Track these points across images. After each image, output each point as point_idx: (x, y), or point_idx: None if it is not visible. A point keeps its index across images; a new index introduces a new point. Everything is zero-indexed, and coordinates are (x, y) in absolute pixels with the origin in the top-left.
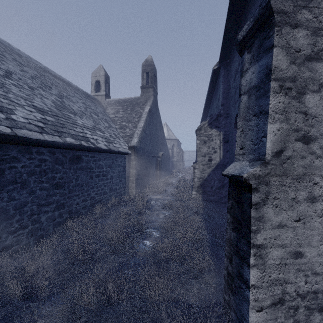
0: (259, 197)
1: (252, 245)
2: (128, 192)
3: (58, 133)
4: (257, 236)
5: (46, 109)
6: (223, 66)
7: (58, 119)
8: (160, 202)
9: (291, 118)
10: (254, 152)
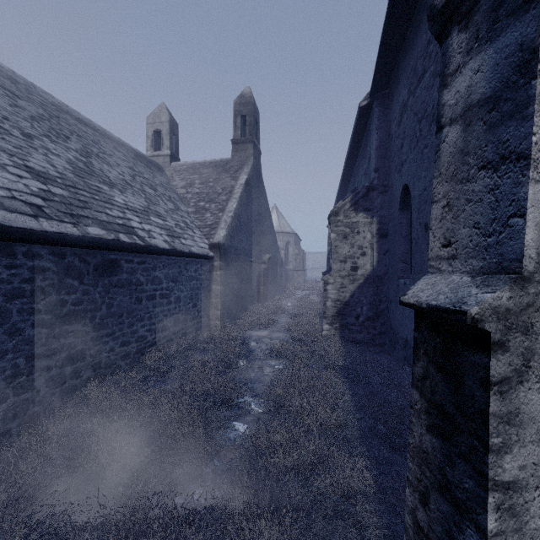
0: (509, 363)
1: (492, 483)
2: (208, 324)
3: (73, 218)
4: (503, 461)
5: (52, 174)
6: (378, 101)
7: (76, 193)
8: (265, 344)
9: None
10: (484, 252)
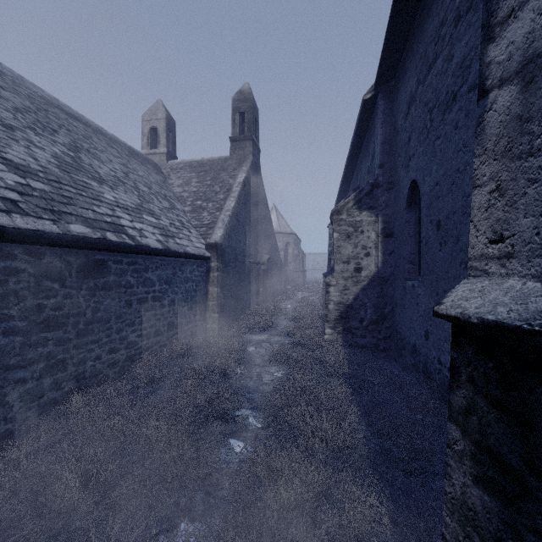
0: None
1: None
2: (205, 328)
3: (54, 214)
4: None
5: (34, 167)
6: (382, 94)
7: (60, 189)
8: (264, 348)
9: None
10: None
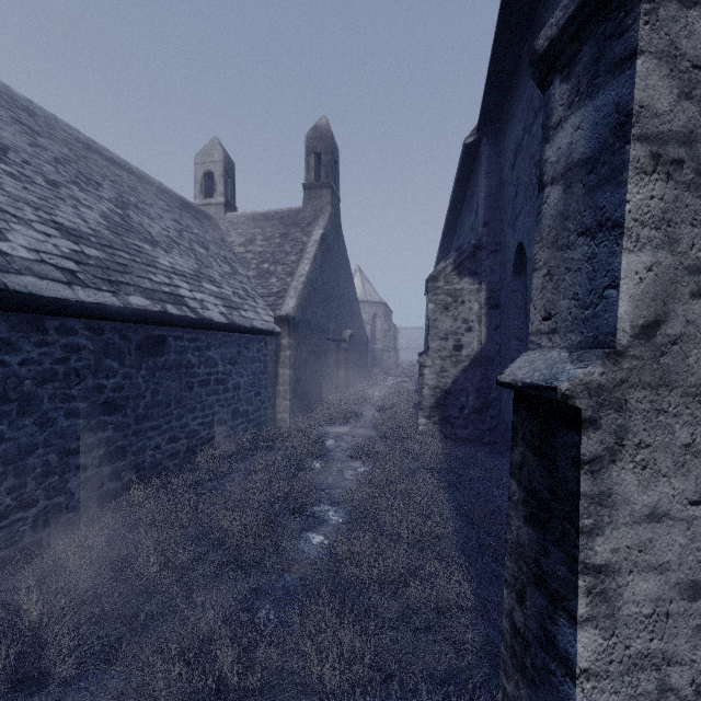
0: (601, 441)
1: (583, 566)
2: (274, 418)
3: (112, 285)
4: (594, 543)
5: (85, 230)
6: (487, 138)
7: (114, 255)
8: (345, 442)
9: (681, 239)
10: (582, 326)
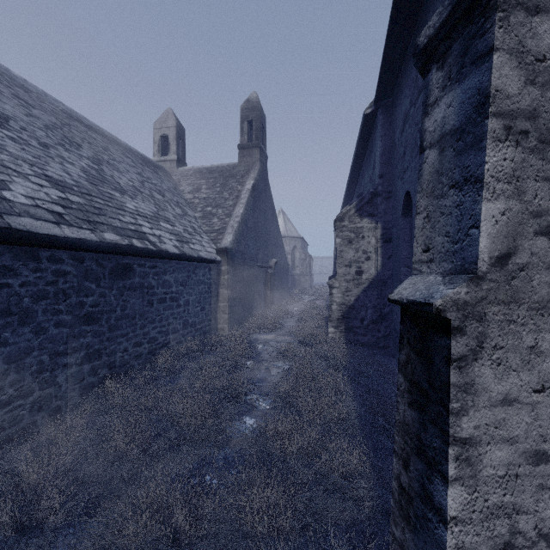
0: (466, 344)
1: (452, 438)
2: (216, 328)
3: (90, 224)
4: (461, 421)
5: (69, 182)
6: (382, 109)
7: (91, 201)
8: (271, 346)
9: (527, 191)
10: (452, 256)
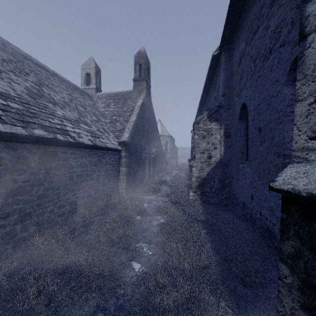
0: None
1: None
2: (118, 192)
3: (23, 123)
4: None
5: (12, 94)
6: (224, 52)
7: (29, 108)
8: (153, 204)
9: None
10: None
